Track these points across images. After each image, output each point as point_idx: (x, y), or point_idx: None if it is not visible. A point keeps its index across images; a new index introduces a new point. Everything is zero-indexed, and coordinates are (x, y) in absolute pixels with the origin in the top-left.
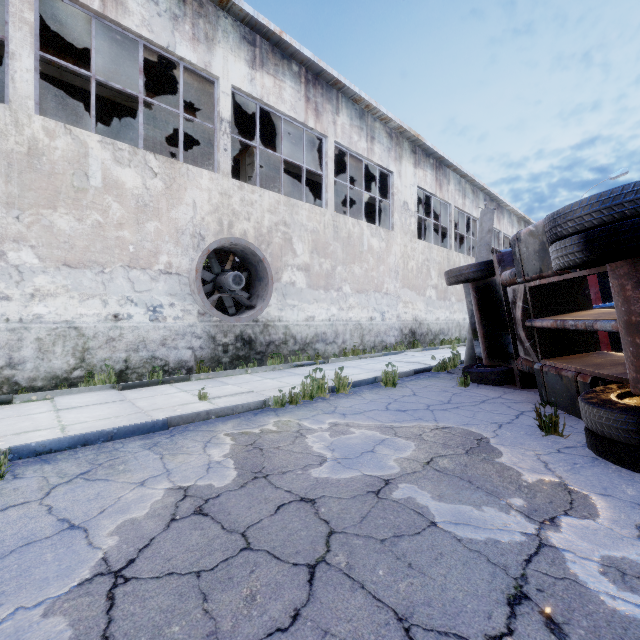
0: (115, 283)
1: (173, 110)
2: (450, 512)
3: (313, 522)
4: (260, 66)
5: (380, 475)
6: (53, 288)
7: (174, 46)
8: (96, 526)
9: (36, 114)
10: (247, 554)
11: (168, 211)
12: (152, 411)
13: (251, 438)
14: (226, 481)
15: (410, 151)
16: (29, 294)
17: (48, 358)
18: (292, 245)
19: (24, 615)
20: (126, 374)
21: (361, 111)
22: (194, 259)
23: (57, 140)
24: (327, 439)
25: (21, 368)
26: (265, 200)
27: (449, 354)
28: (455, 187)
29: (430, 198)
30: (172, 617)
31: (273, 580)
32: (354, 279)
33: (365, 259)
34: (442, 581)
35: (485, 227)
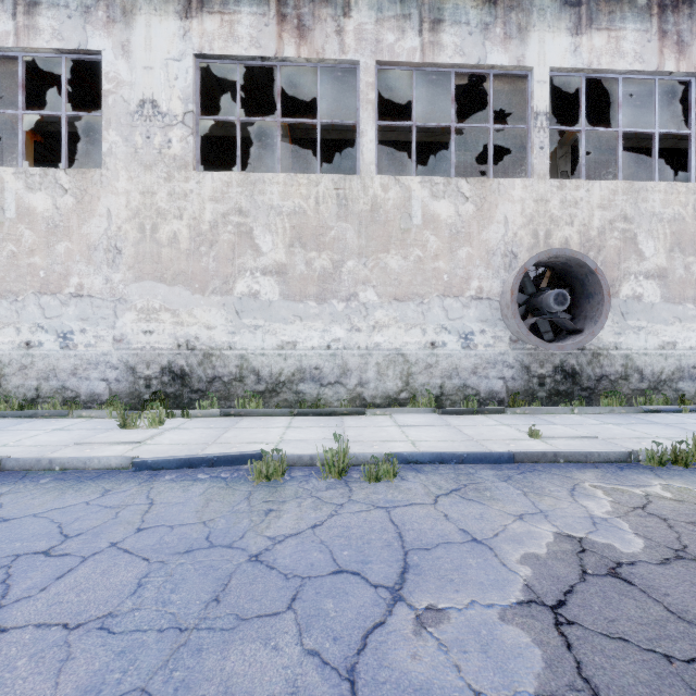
0: (432, 312)
1: (483, 126)
2: None
3: None
4: (587, 26)
5: None
6: (387, 320)
7: (484, 58)
8: (499, 548)
9: (375, 175)
10: None
11: (478, 234)
12: (483, 441)
13: (635, 499)
14: (632, 547)
15: None
16: (371, 326)
17: (383, 380)
18: (636, 245)
19: (483, 610)
20: (441, 400)
21: None
22: (505, 280)
23: (389, 192)
24: None
25: (367, 387)
26: (594, 194)
27: None
28: None
29: None
30: None
31: None
32: None
33: None
34: None
35: None
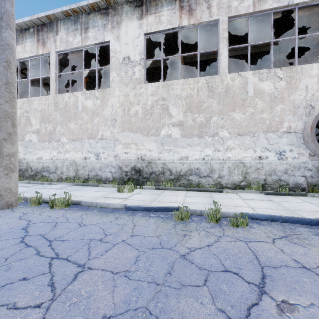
0: (259, 141)
1: (291, 38)
2: None
3: None
4: None
5: None
6: (233, 145)
7: (292, 0)
8: None
9: (227, 74)
10: None
11: (288, 97)
12: (296, 211)
13: None
14: None
15: None
16: (225, 148)
17: (232, 175)
18: None
19: None
20: (264, 187)
21: None
22: (306, 121)
23: (235, 81)
24: None
25: (223, 178)
26: None
27: None
28: None
29: None
30: None
31: None
32: None
33: None
34: None
35: None
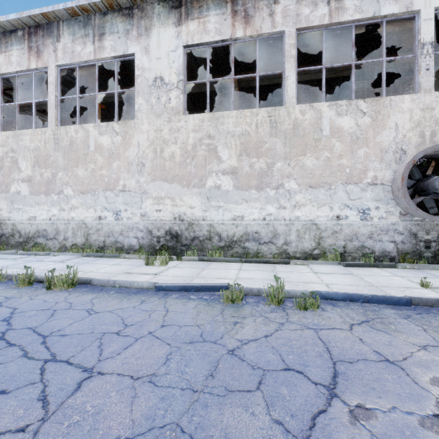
0: (337, 195)
1: (377, 60)
2: None
3: None
4: None
5: None
6: (304, 201)
7: (378, 11)
8: (409, 369)
9: (295, 105)
10: None
11: (374, 138)
12: (382, 287)
13: None
14: None
15: None
16: (293, 205)
17: (301, 241)
18: None
19: (403, 415)
20: (344, 256)
21: None
22: (396, 170)
23: (306, 115)
24: None
25: (290, 245)
26: None
27: None
28: None
29: None
30: None
31: None
32: None
33: None
34: None
35: None
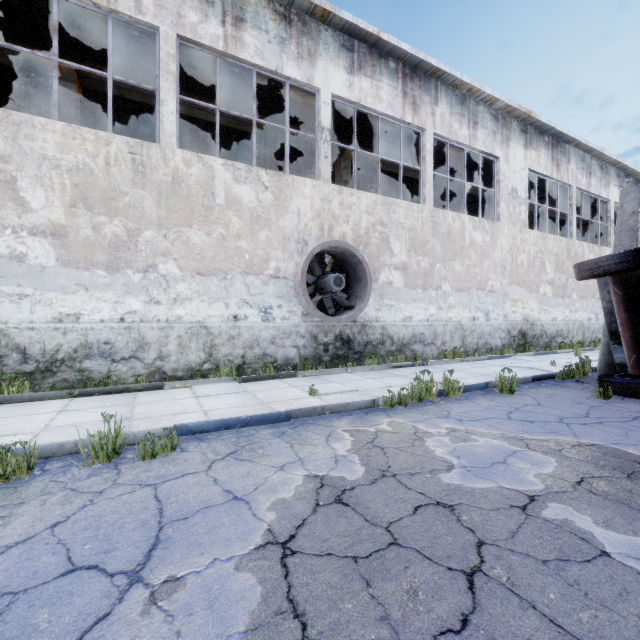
0: (234, 288)
1: (280, 127)
2: (625, 544)
3: (457, 529)
4: (358, 70)
5: (521, 490)
6: (189, 293)
7: (281, 68)
8: (255, 500)
9: (177, 148)
10: (397, 549)
11: (276, 220)
12: (271, 403)
13: (369, 436)
14: (356, 475)
15: (519, 131)
16: (173, 299)
17: (186, 352)
18: (389, 244)
19: (221, 565)
20: (243, 368)
21: (462, 96)
22: (298, 263)
23: (192, 168)
24: (448, 444)
25: (167, 360)
26: (363, 202)
27: (572, 360)
28: (577, 165)
29: (542, 181)
30: (342, 594)
31: (431, 580)
32: (454, 277)
33: (466, 255)
34: (636, 621)
35: (627, 209)
